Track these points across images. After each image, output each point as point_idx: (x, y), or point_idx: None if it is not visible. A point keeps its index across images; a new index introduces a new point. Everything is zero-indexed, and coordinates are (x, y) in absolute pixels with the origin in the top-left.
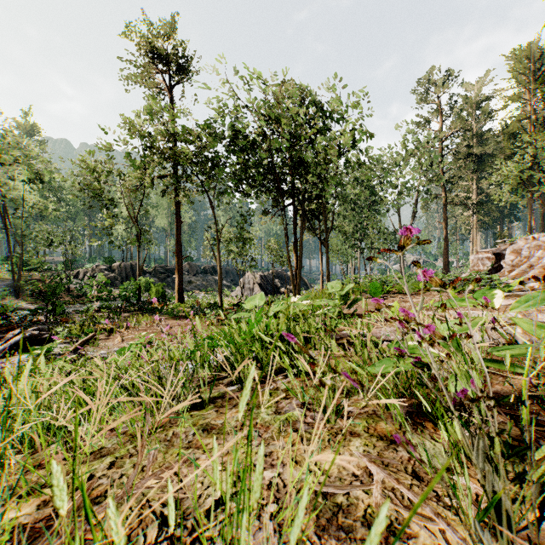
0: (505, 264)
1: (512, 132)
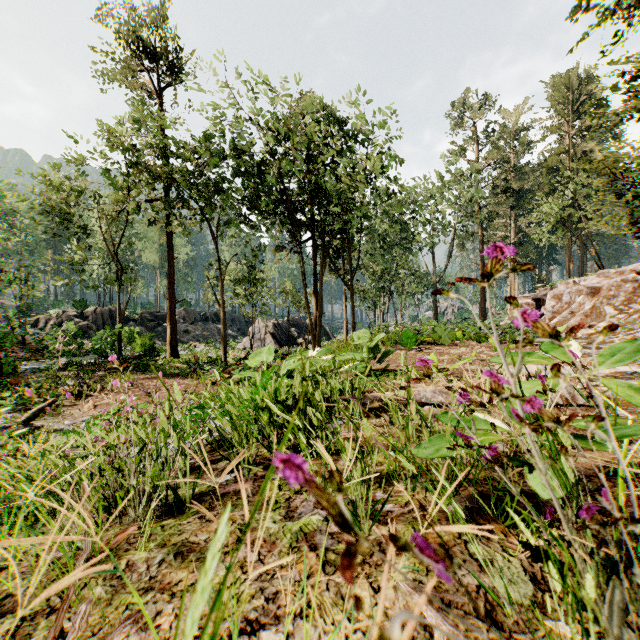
0: (546, 310)
1: (551, 166)
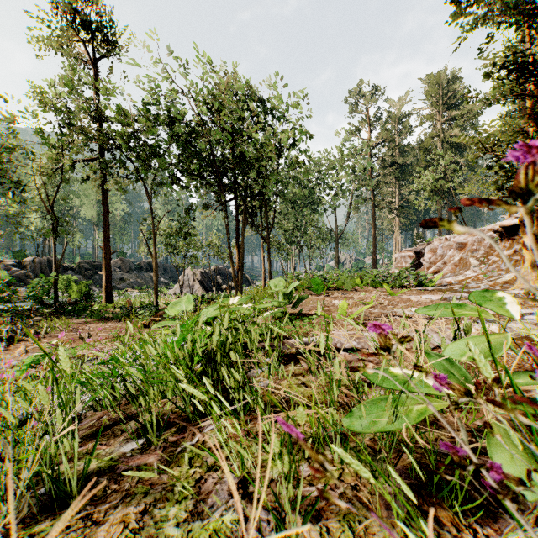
0: (424, 261)
1: (426, 147)
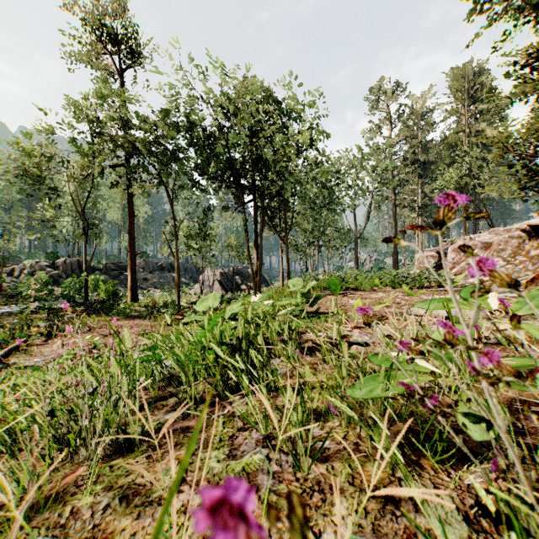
0: (447, 262)
1: (451, 143)
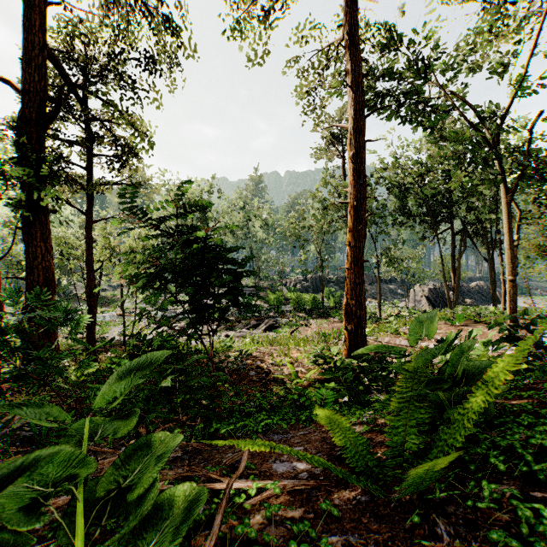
0: None
1: None
